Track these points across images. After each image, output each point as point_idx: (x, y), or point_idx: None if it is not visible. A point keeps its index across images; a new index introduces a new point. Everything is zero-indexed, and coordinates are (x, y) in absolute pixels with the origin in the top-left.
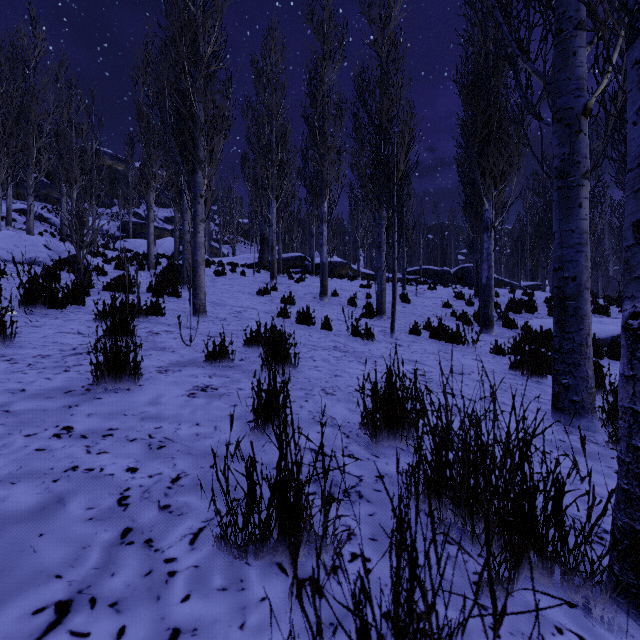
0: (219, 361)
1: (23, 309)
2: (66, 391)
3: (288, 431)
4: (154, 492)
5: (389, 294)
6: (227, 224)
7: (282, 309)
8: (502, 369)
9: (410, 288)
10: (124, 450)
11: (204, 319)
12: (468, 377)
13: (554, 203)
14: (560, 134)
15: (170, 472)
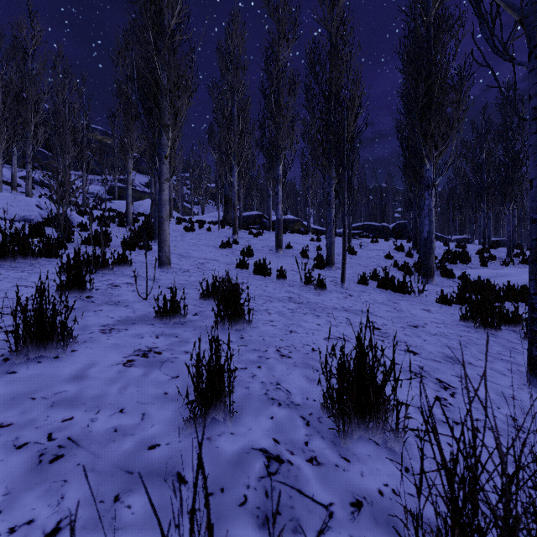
0: (169, 318)
1: None
2: None
3: (234, 417)
4: None
5: (337, 247)
6: (197, 188)
7: (241, 261)
8: (453, 320)
9: (355, 241)
10: None
11: (168, 270)
12: (423, 330)
13: (531, 147)
14: None
15: (48, 516)
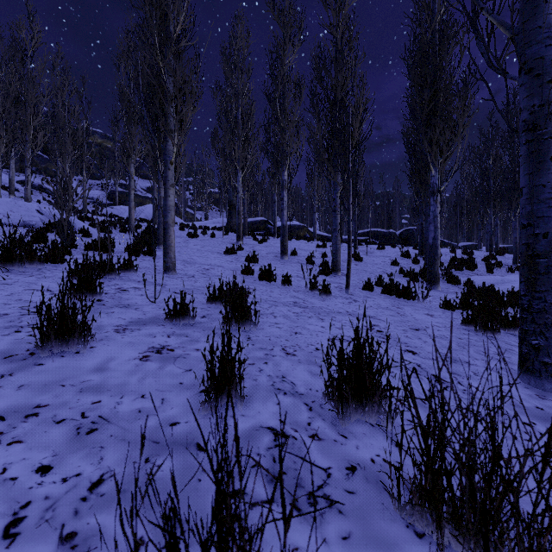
0: (179, 319)
1: (1, 267)
2: (6, 356)
3: (244, 403)
4: (61, 508)
5: (342, 253)
6: (200, 193)
7: (246, 267)
8: (454, 324)
9: (361, 248)
10: (44, 437)
11: (174, 276)
12: (424, 333)
13: (522, 158)
14: (529, 85)
15: (92, 471)
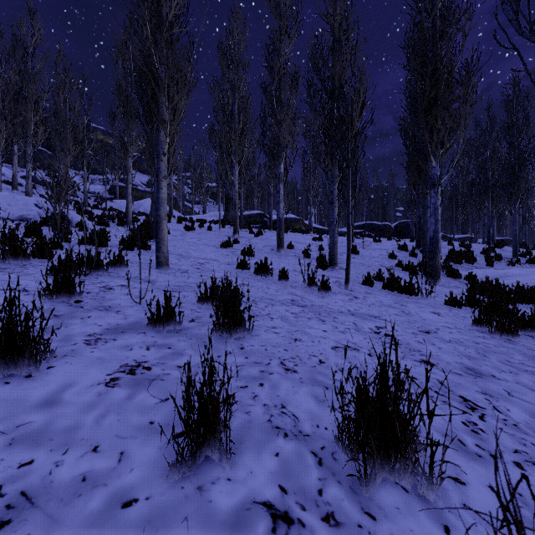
0: (163, 326)
1: None
2: None
3: (232, 455)
4: None
5: (339, 246)
6: (198, 187)
7: (241, 261)
8: (465, 324)
9: (357, 241)
10: None
11: (166, 271)
12: (436, 336)
13: None
14: None
15: None
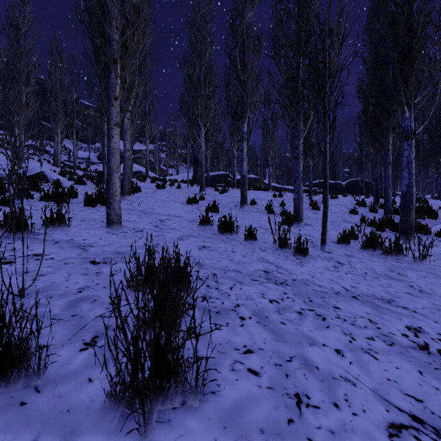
0: None
1: None
2: None
3: None
4: None
5: None
6: (172, 153)
7: (204, 218)
8: None
9: (314, 197)
10: None
11: (117, 231)
12: None
13: None
14: None
15: None
